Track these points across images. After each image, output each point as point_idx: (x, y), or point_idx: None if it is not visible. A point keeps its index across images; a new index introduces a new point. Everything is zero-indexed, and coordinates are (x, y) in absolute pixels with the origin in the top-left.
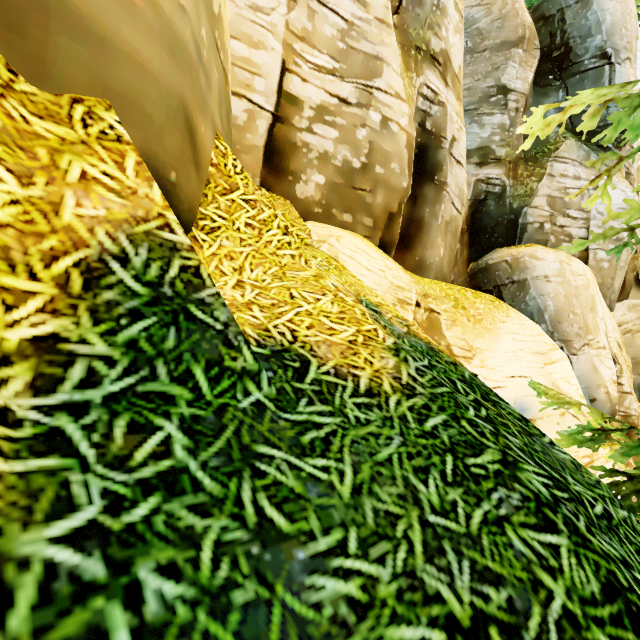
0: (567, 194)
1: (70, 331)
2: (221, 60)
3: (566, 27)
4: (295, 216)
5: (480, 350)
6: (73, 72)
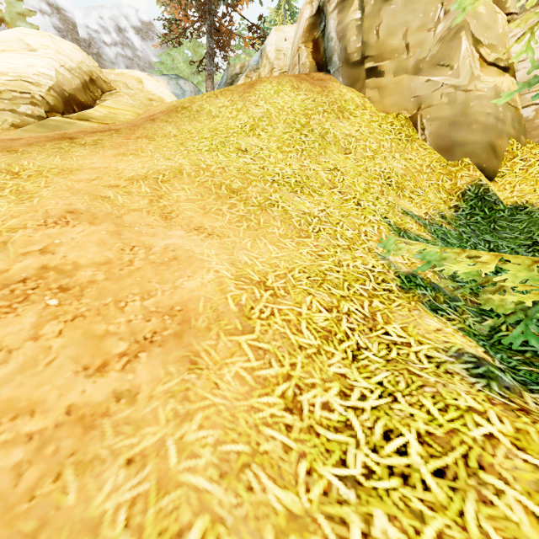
0: None
1: (459, 204)
2: (512, 106)
3: None
4: None
5: None
6: (458, 154)
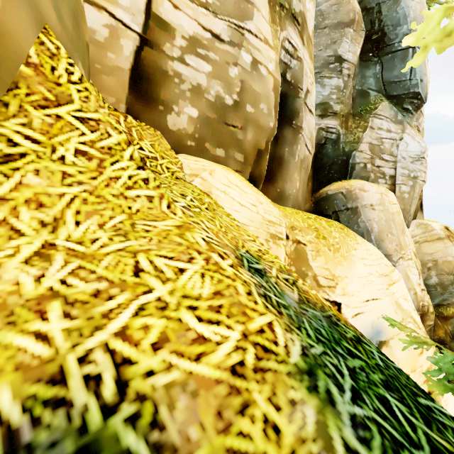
0: (382, 142)
1: None
2: None
3: (382, 17)
4: (166, 148)
5: (341, 278)
6: None
